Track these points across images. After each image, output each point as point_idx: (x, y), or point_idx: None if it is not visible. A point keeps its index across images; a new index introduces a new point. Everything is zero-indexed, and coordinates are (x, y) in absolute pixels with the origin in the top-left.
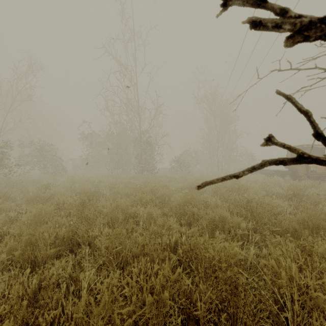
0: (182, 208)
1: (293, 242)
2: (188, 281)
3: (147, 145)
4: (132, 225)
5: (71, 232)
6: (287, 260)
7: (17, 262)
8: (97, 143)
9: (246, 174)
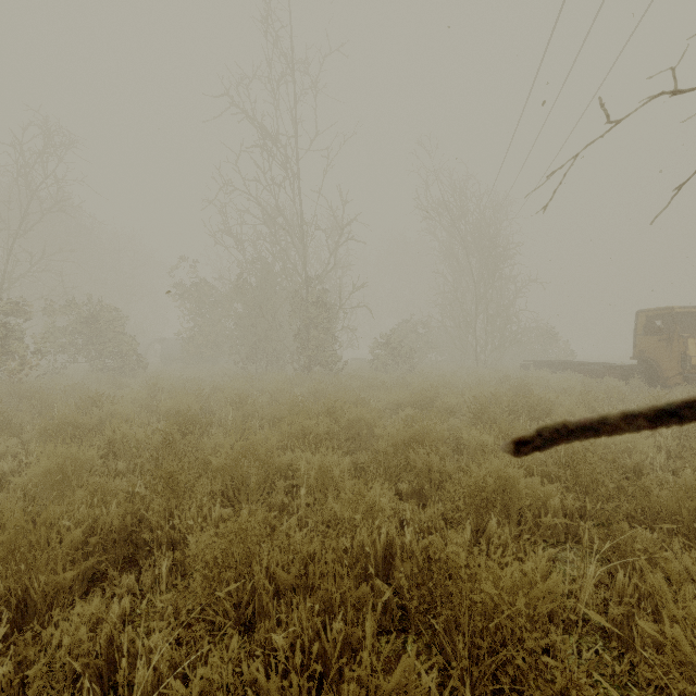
0: (400, 453)
1: None
2: (428, 678)
3: (322, 309)
4: (283, 497)
5: (128, 516)
6: None
7: None
8: (213, 305)
9: None
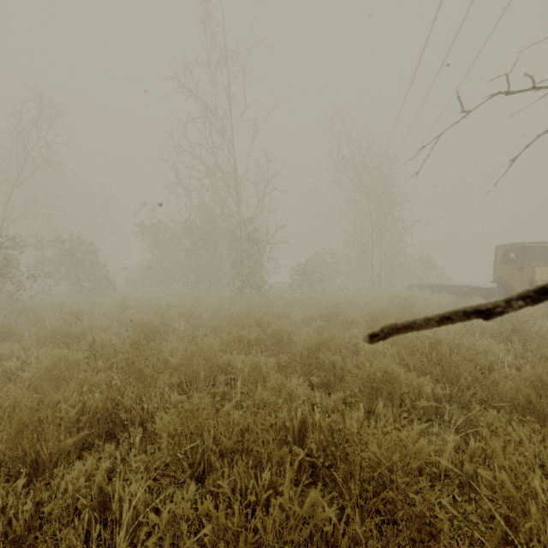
0: (313, 355)
1: (539, 433)
2: (330, 511)
3: (252, 243)
4: (223, 388)
5: (109, 401)
6: (536, 475)
7: (4, 461)
8: (167, 240)
9: (516, 308)
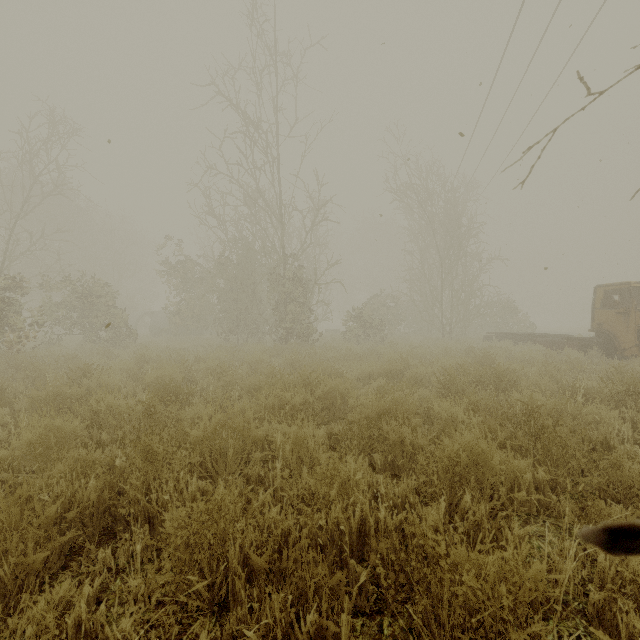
0: (373, 424)
1: None
2: None
3: (298, 284)
4: (259, 468)
5: (106, 491)
6: None
7: None
8: (198, 280)
9: None
